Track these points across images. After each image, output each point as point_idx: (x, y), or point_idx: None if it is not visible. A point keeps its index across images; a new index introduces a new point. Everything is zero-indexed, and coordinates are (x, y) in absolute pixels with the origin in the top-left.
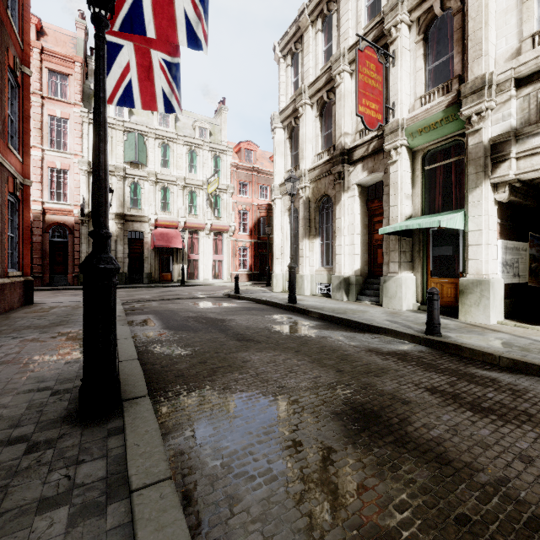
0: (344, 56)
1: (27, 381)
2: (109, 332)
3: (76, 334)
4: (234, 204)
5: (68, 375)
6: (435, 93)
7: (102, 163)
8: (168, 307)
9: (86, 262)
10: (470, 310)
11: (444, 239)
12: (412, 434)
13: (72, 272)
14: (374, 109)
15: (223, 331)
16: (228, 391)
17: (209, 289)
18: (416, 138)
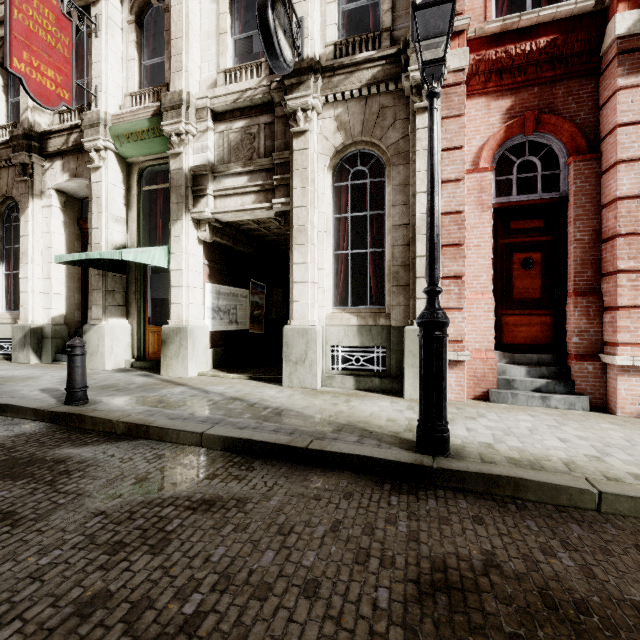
0: None
1: None
2: None
3: None
4: None
5: None
6: (146, 95)
7: None
8: None
9: None
10: (171, 362)
11: (162, 279)
12: None
13: None
14: (52, 78)
15: None
16: None
17: None
18: (125, 145)
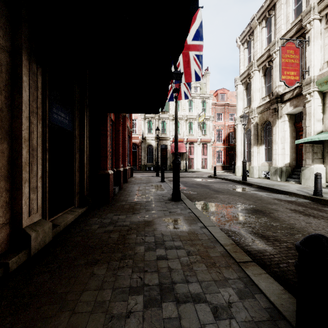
0: (278, 42)
1: (154, 194)
2: (178, 179)
3: (157, 185)
4: (213, 126)
5: (163, 194)
6: None
7: (177, 135)
8: (183, 180)
9: (174, 161)
10: None
11: None
12: (271, 215)
13: (138, 164)
14: (292, 75)
15: (208, 188)
16: (210, 202)
17: (200, 174)
18: (323, 86)
